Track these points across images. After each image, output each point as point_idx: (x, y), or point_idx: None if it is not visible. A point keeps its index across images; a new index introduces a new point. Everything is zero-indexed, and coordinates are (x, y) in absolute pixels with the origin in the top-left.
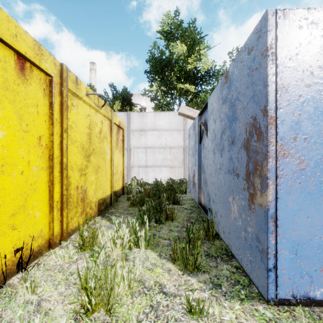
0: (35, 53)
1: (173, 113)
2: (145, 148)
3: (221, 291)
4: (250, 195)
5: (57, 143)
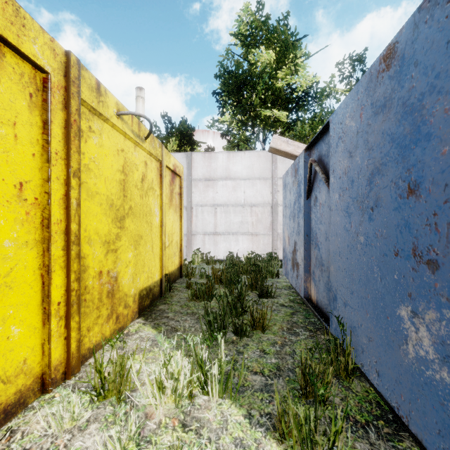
0: (7, 19)
1: (256, 153)
2: (214, 206)
3: None
4: None
5: (59, 195)
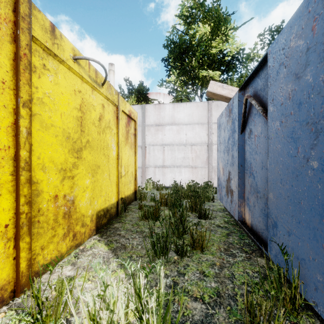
0: None
1: (195, 104)
2: (162, 145)
3: None
4: None
5: (7, 123)
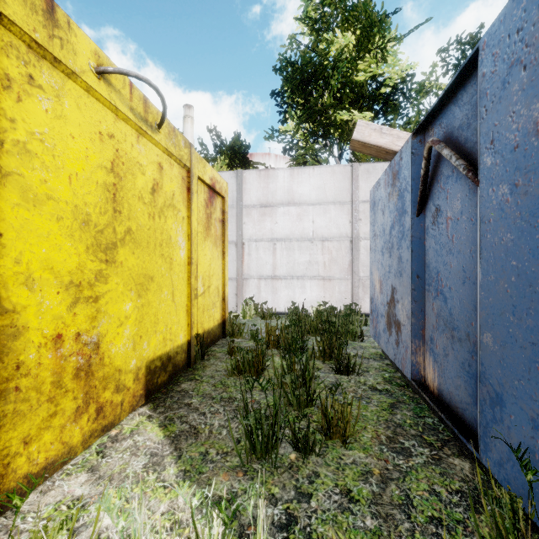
0: None
1: (330, 169)
2: (272, 241)
3: None
4: None
5: None
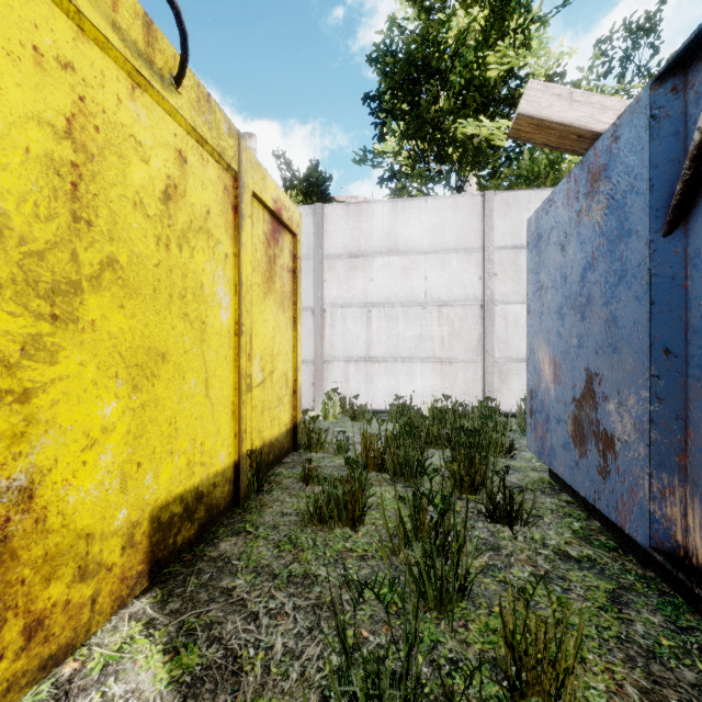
0: None
1: (450, 201)
2: (366, 307)
3: None
4: None
5: None
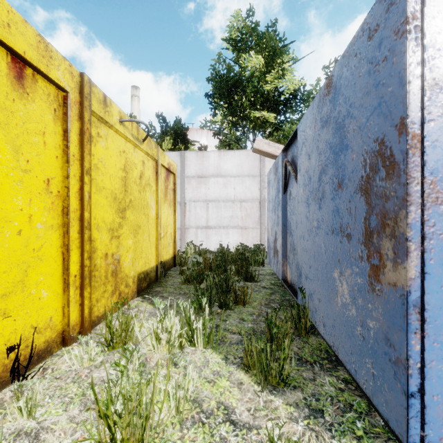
0: (40, 54)
1: (246, 153)
2: (206, 202)
3: (323, 422)
4: (373, 268)
5: (75, 189)
